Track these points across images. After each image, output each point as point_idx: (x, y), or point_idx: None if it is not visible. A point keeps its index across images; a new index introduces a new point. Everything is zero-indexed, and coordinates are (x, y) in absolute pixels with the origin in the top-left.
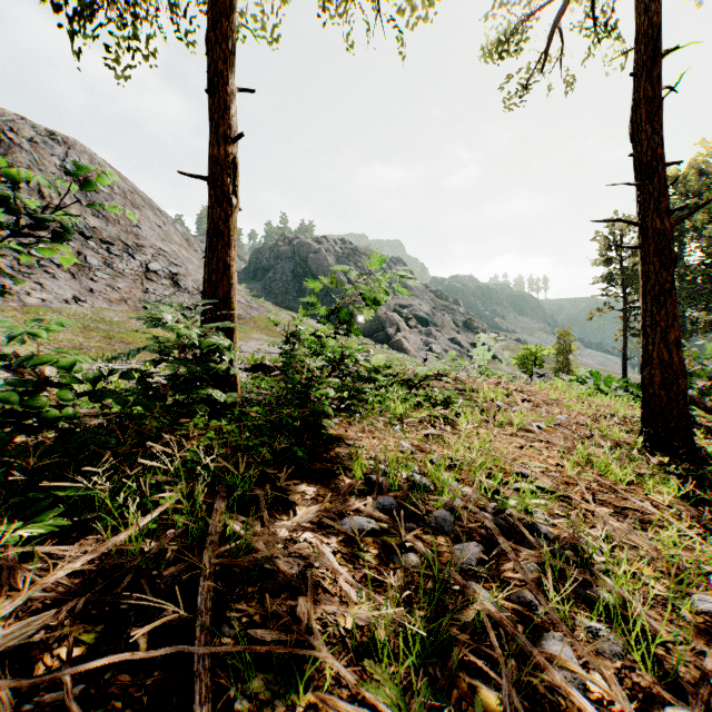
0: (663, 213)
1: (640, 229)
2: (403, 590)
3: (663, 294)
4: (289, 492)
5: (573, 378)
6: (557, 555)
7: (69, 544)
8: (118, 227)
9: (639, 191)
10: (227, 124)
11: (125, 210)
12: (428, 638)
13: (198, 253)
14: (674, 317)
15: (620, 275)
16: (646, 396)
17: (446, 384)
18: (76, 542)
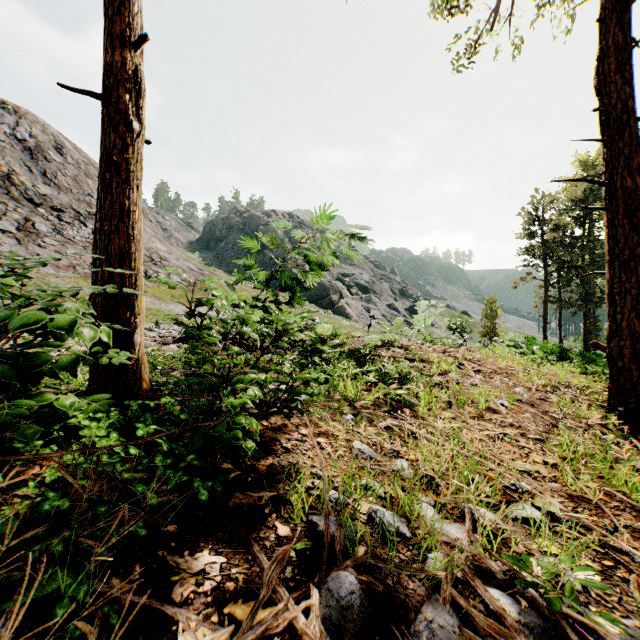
0: (633, 171)
1: (605, 190)
2: None
3: (633, 259)
4: (176, 575)
5: (511, 344)
6: None
7: None
8: (70, 195)
9: (604, 149)
10: (126, 22)
11: (78, 180)
12: None
13: (153, 223)
14: None
15: (541, 248)
16: (614, 369)
17: (395, 354)
18: None
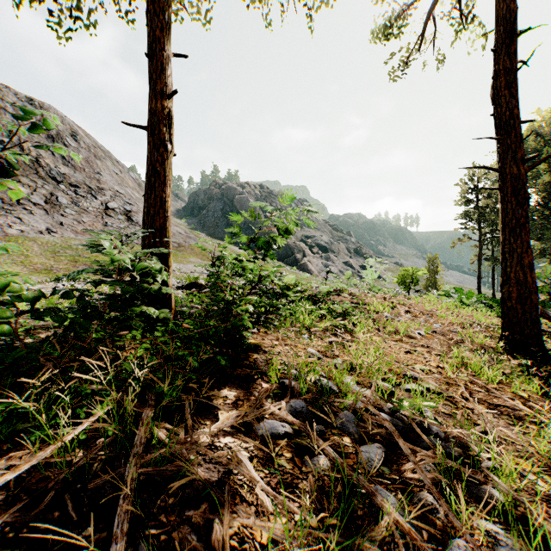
0: (519, 161)
1: (500, 174)
2: (315, 496)
3: (519, 226)
4: (213, 397)
5: (442, 293)
6: (453, 458)
7: (1, 456)
8: (83, 174)
9: (499, 144)
10: (163, 82)
11: (89, 161)
12: (341, 549)
13: None
14: (528, 245)
15: (475, 213)
16: (505, 309)
17: (344, 298)
18: (8, 454)
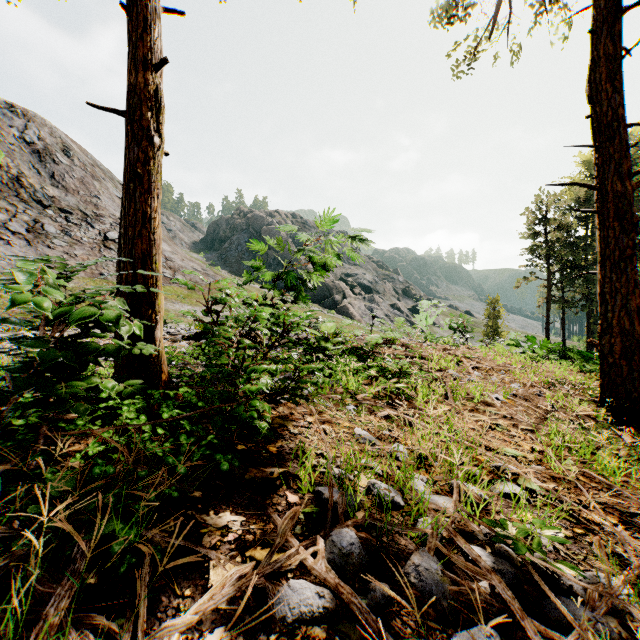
0: (623, 175)
1: (597, 193)
2: None
3: (623, 260)
4: (205, 529)
5: (511, 343)
6: None
7: None
8: (77, 197)
9: (596, 154)
10: (148, 46)
11: (84, 181)
12: None
13: None
14: (635, 284)
15: (544, 248)
16: (605, 365)
17: (396, 351)
18: None
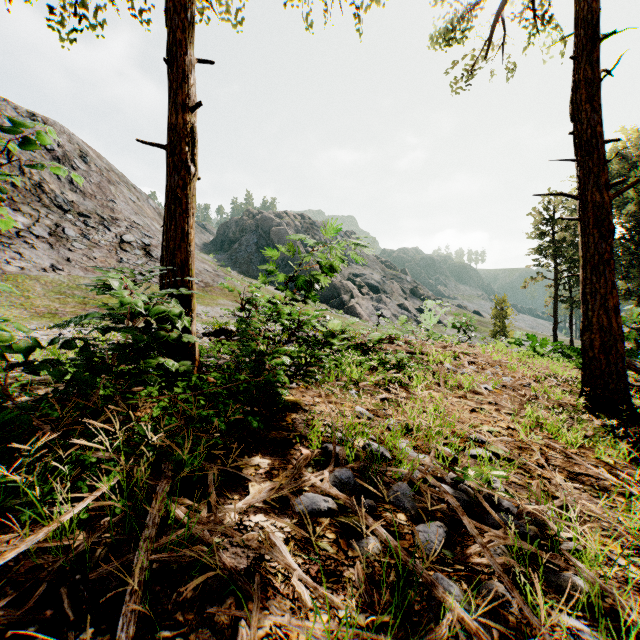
0: (602, 187)
1: (580, 202)
2: (363, 586)
3: (602, 263)
4: (243, 465)
5: (512, 341)
6: (528, 540)
7: None
8: (95, 201)
9: (579, 167)
10: (185, 92)
11: (101, 186)
12: None
13: None
14: (613, 285)
15: (551, 247)
16: (586, 359)
17: (398, 347)
18: None
